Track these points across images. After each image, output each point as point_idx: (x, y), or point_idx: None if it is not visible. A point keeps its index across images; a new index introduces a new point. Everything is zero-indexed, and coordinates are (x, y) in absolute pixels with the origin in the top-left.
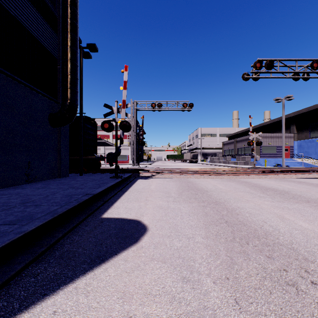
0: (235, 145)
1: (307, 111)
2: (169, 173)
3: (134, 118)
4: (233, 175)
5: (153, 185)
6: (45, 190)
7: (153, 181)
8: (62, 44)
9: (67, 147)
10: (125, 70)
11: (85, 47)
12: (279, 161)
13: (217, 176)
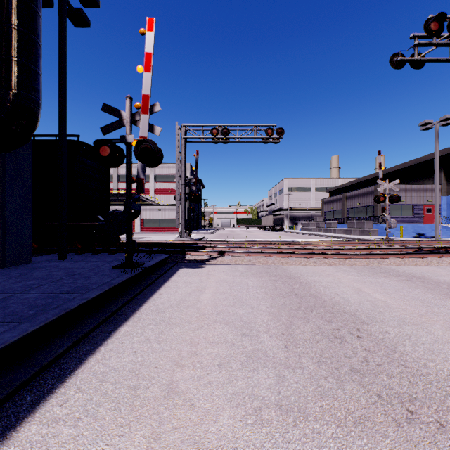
0: (343, 203)
1: None
2: (244, 254)
3: (182, 154)
4: (370, 258)
5: (209, 290)
6: None
7: (211, 274)
8: None
9: (27, 200)
10: (149, 28)
11: None
12: (421, 228)
13: (341, 260)
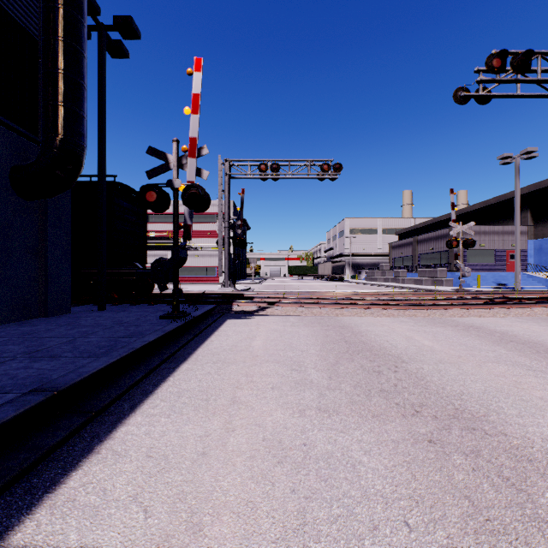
0: (414, 248)
1: None
2: (296, 304)
3: (226, 192)
4: (433, 309)
5: (260, 337)
6: None
7: (261, 325)
8: (43, 1)
9: (67, 247)
10: (197, 69)
11: (110, 27)
12: (502, 278)
13: (401, 311)
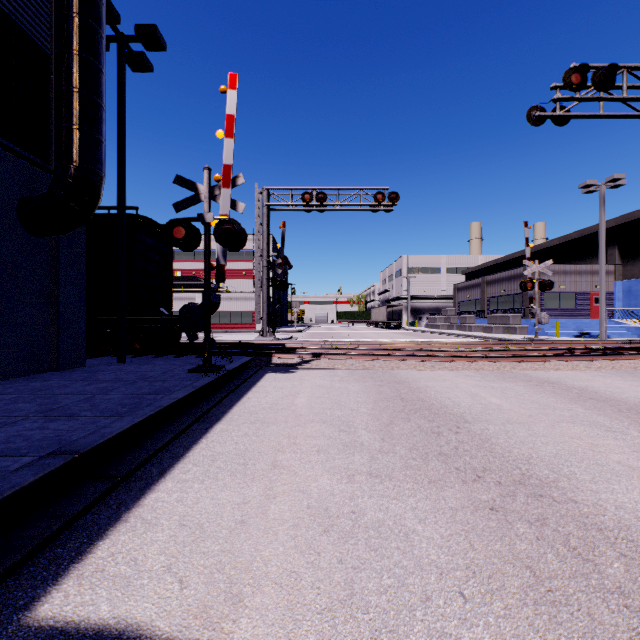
0: (483, 290)
1: None
2: (345, 356)
3: (264, 226)
4: (503, 361)
5: (304, 394)
6: None
7: (305, 380)
8: (56, 9)
9: (82, 290)
10: (231, 86)
11: (131, 38)
12: (585, 325)
13: (466, 364)
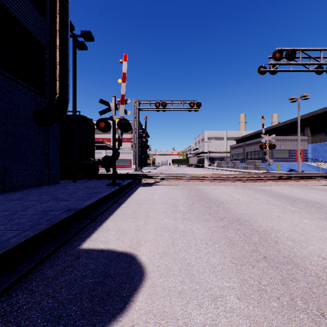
0: (244, 148)
1: (323, 112)
2: (175, 179)
3: (137, 118)
4: (247, 182)
5: (157, 194)
6: (20, 202)
7: (157, 189)
8: (50, 28)
9: (58, 149)
10: (125, 60)
11: (79, 36)
12: (292, 165)
13: (230, 183)
